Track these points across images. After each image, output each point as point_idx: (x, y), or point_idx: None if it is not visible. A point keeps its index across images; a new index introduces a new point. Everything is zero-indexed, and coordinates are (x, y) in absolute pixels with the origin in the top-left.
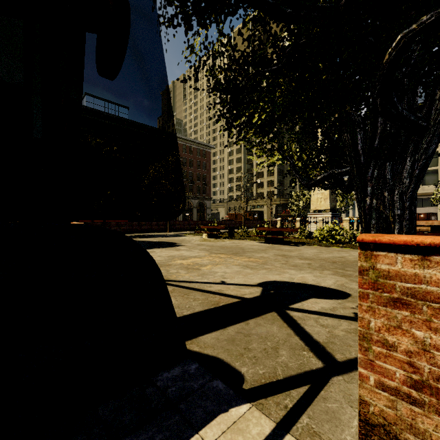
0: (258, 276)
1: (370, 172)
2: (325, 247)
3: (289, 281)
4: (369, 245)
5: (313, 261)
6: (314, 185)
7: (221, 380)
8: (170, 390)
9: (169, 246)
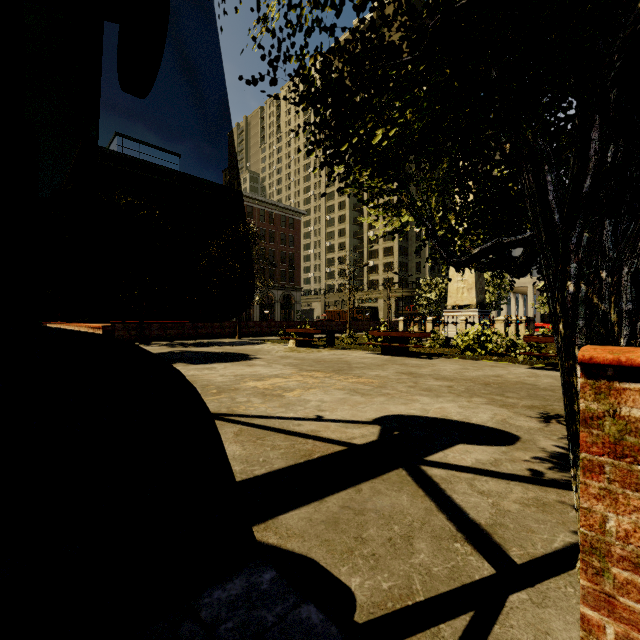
0: (374, 406)
1: (576, 236)
2: (471, 360)
3: (422, 415)
4: (604, 370)
5: (456, 382)
6: (467, 263)
7: (315, 604)
8: (224, 627)
9: (238, 359)
